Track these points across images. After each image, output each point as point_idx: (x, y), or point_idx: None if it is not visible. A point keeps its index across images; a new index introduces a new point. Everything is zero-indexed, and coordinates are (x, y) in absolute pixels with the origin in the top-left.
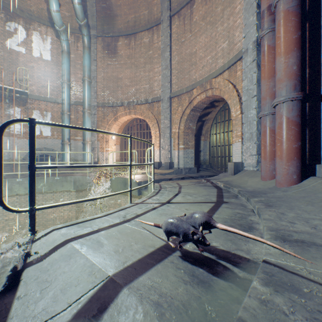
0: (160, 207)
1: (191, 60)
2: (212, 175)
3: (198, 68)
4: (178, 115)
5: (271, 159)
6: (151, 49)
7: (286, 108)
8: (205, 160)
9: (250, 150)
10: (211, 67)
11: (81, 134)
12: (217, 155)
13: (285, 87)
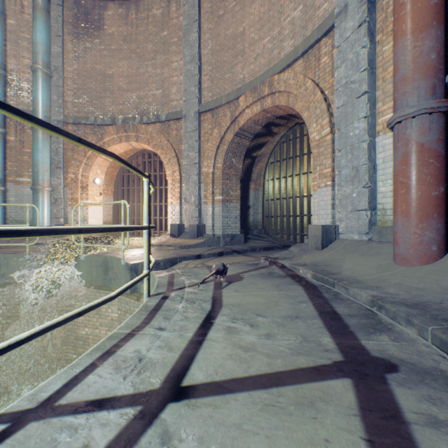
0: None
1: (236, 46)
2: (269, 247)
3: (248, 60)
4: (213, 143)
5: (427, 217)
6: (166, 28)
7: None
8: (256, 221)
9: (353, 200)
10: (271, 57)
11: (31, 172)
12: (275, 213)
13: None
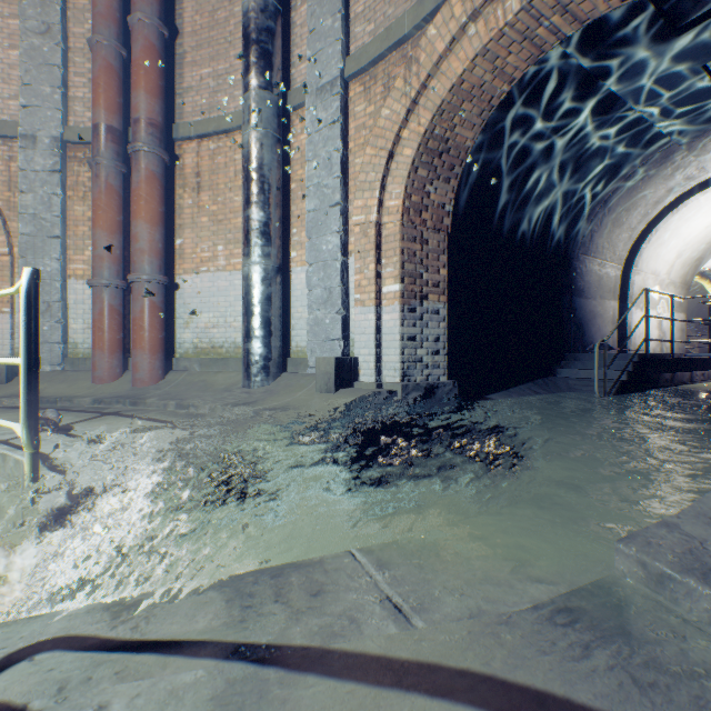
0: (66, 432)
1: None
2: None
3: None
4: None
5: (116, 352)
6: None
7: (153, 290)
8: None
9: (45, 333)
10: None
11: None
12: None
13: (151, 264)
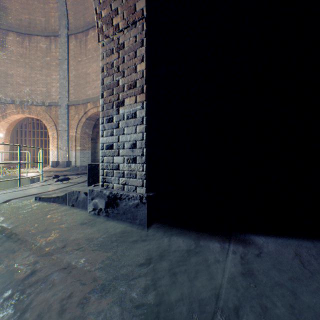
0: (41, 186)
1: (87, 79)
2: None
3: (92, 87)
4: (76, 121)
5: None
6: (49, 56)
7: None
8: None
9: None
10: None
11: None
12: None
13: None
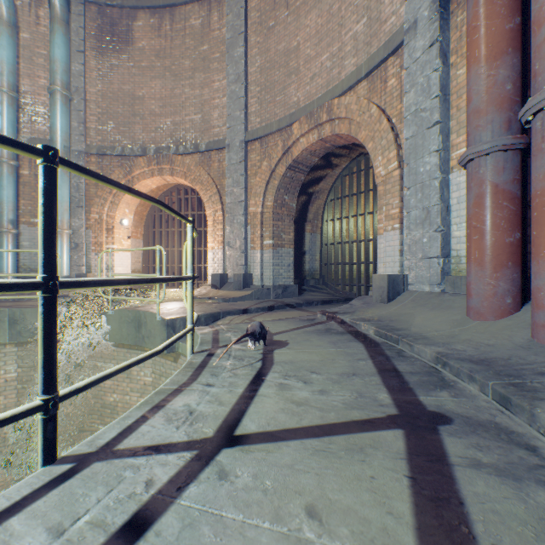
0: (182, 491)
1: (289, 64)
2: (329, 300)
3: (303, 81)
4: (262, 177)
5: (502, 266)
6: (206, 41)
7: None
8: (312, 270)
9: (423, 246)
10: (330, 77)
11: None
12: (336, 260)
13: None
